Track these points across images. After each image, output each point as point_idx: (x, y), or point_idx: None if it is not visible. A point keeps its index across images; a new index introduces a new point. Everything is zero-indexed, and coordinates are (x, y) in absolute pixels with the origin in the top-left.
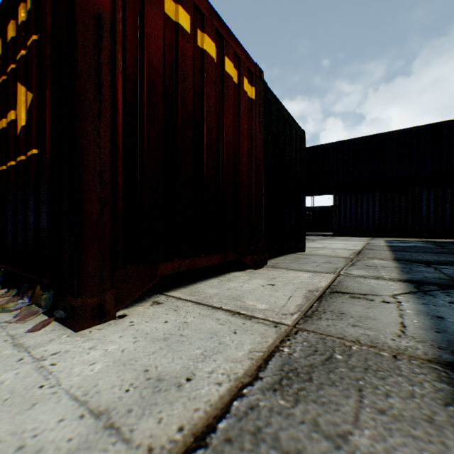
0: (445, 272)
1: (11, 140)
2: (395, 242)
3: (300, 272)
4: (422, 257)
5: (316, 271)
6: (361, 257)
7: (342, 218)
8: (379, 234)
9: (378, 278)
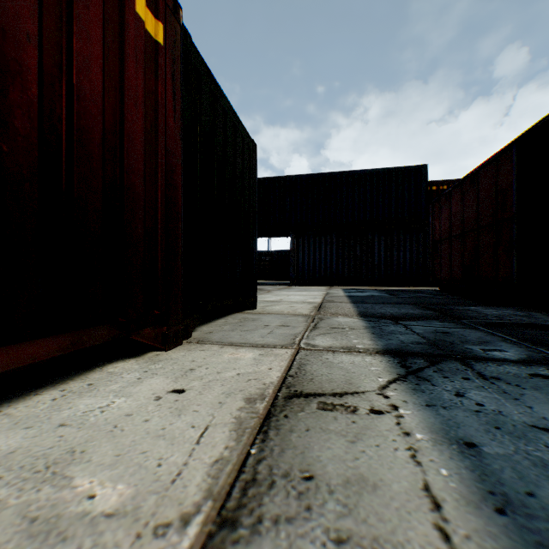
0: (418, 330)
1: None
2: (353, 292)
3: (241, 350)
4: (385, 310)
5: (267, 344)
6: (324, 313)
7: (300, 264)
8: (337, 282)
9: (351, 350)
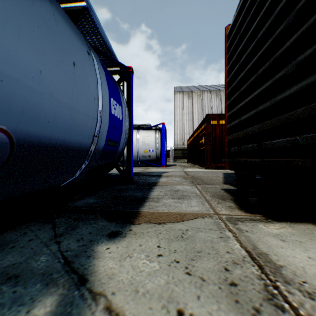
0: None
1: (202, 144)
2: None
3: None
4: None
5: None
6: None
7: None
8: None
9: None
